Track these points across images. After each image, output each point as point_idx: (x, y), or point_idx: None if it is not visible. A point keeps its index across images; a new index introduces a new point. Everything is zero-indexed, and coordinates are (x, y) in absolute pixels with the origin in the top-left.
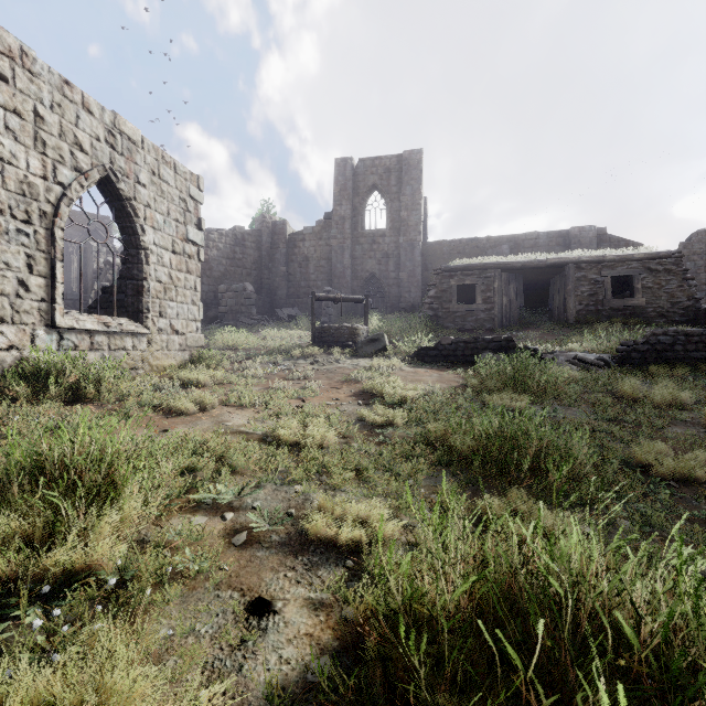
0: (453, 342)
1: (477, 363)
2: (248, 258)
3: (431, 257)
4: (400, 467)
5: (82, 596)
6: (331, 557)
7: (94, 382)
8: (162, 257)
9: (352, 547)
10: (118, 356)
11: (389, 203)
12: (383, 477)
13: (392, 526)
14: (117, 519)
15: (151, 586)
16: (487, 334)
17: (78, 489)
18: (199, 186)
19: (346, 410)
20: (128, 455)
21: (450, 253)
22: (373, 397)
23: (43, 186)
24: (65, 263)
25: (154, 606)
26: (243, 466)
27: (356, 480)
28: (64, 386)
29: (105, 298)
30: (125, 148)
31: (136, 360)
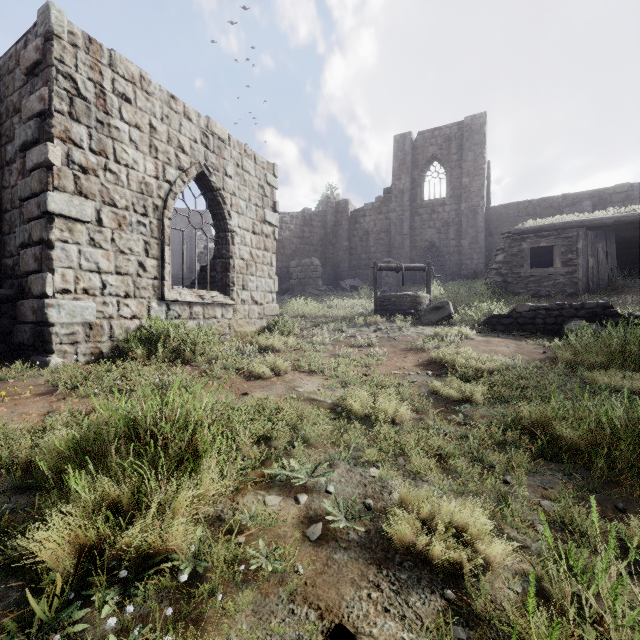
0: (532, 309)
1: (563, 332)
2: (315, 236)
3: (496, 222)
4: (492, 457)
5: (156, 584)
6: (423, 577)
7: (191, 346)
8: (245, 238)
9: (449, 568)
10: (210, 324)
11: (450, 171)
12: (472, 468)
13: (501, 548)
14: (194, 495)
15: (223, 581)
16: (568, 300)
17: (161, 460)
18: (274, 174)
19: (415, 381)
20: (209, 422)
21: (518, 215)
22: (442, 368)
23: (156, 185)
24: (178, 250)
25: (225, 613)
26: (315, 438)
27: (439, 468)
28: (169, 349)
29: (202, 275)
30: (215, 146)
31: (224, 327)
